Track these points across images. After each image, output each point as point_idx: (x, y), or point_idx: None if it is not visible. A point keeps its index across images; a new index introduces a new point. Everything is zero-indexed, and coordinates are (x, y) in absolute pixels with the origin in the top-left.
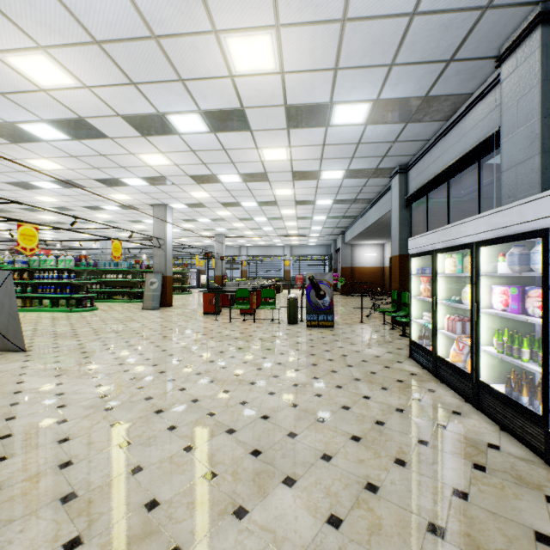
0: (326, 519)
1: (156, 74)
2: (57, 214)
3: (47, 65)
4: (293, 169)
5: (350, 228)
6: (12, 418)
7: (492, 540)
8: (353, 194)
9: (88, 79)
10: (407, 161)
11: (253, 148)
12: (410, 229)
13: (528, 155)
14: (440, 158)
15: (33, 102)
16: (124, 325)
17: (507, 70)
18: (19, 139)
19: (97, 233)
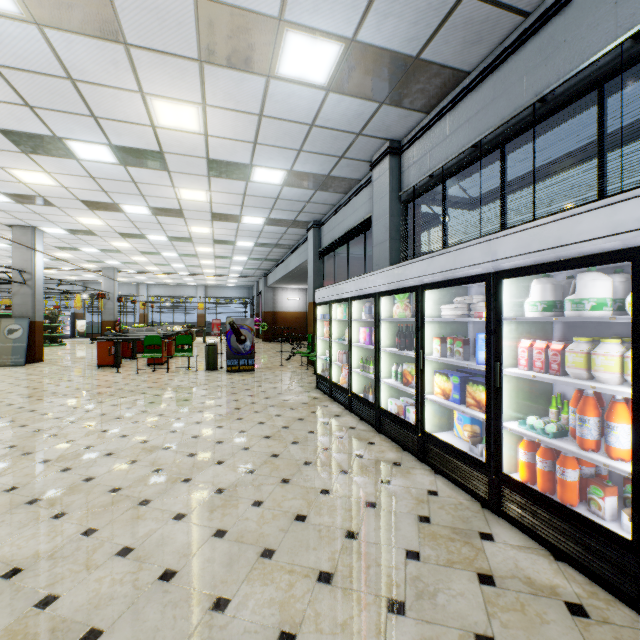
0: (246, 471)
1: (64, 105)
2: None
3: None
4: (213, 210)
5: (273, 271)
6: None
7: (335, 461)
8: (275, 239)
9: None
10: (320, 218)
11: (169, 186)
12: (323, 279)
13: (385, 239)
14: (342, 223)
15: None
16: None
17: (375, 175)
18: None
19: None
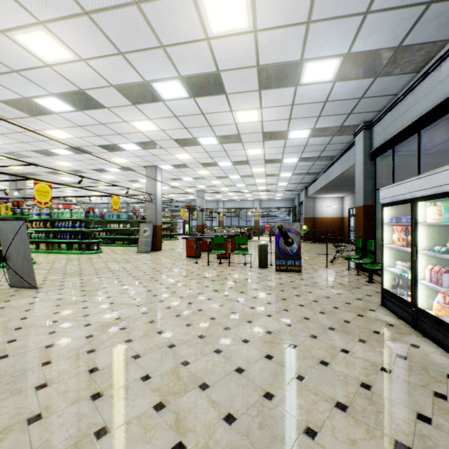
0: None
1: (140, 42)
2: (73, 176)
3: (48, 41)
4: (263, 130)
5: (312, 183)
6: (4, 357)
7: None
8: (317, 152)
9: (83, 52)
10: (372, 117)
11: (227, 111)
12: (374, 182)
13: None
14: (409, 110)
15: (41, 78)
16: (120, 266)
17: None
18: (36, 113)
19: (105, 191)
